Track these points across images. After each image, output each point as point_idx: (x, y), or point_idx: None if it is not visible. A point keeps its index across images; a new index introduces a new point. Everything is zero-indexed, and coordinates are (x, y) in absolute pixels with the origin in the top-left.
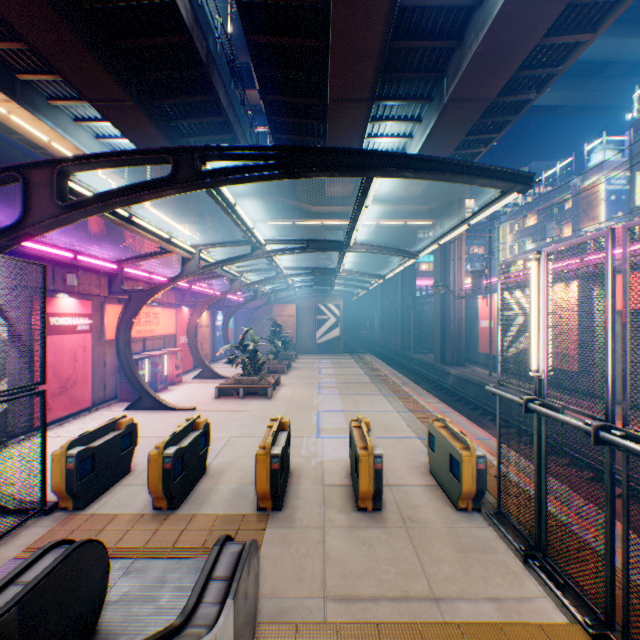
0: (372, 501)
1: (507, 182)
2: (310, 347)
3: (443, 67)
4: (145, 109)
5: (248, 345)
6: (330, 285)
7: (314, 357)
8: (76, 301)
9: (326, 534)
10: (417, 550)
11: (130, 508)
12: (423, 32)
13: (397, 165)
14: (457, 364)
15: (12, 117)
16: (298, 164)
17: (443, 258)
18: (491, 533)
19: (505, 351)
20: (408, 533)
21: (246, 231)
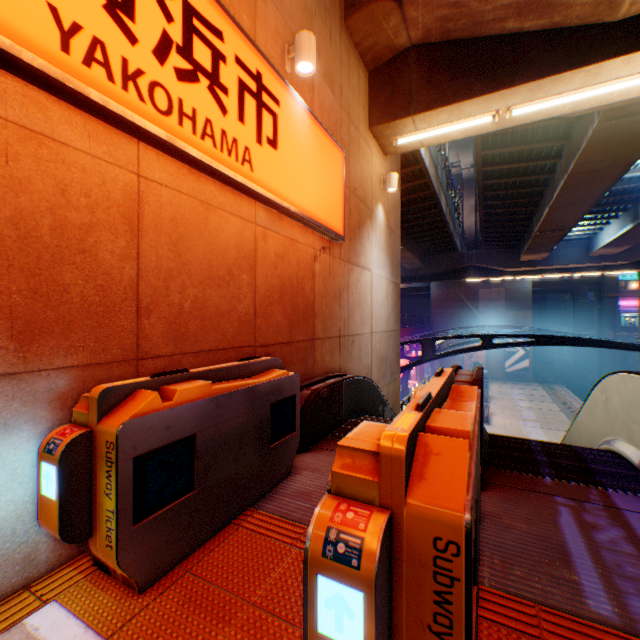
0: None
1: None
2: (497, 374)
3: (636, 196)
4: (405, 245)
5: None
6: None
7: (503, 385)
8: None
9: None
10: None
11: None
12: (615, 190)
13: (591, 343)
14: None
15: None
16: (539, 341)
17: None
18: None
19: None
20: None
21: None
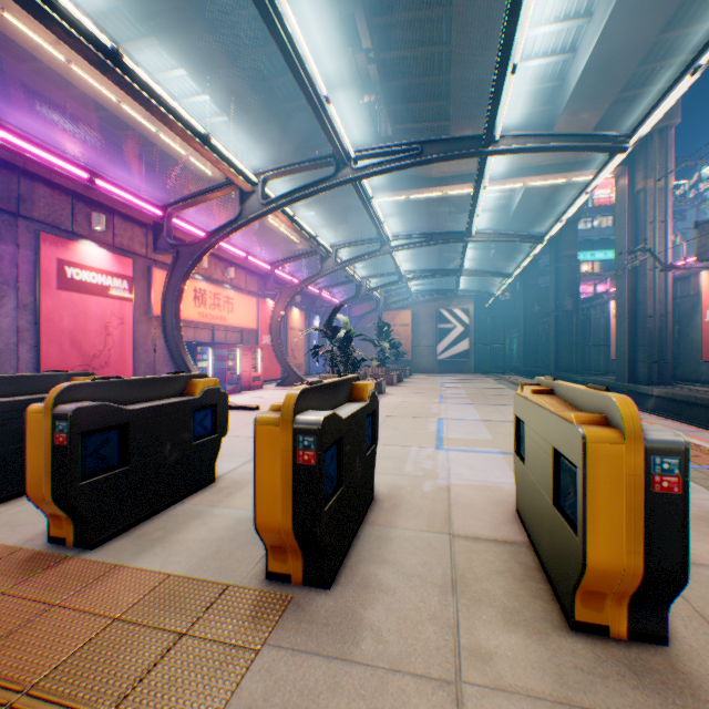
0: (628, 609)
1: None
2: (429, 365)
3: None
4: (209, 26)
5: (337, 330)
6: (456, 274)
7: (434, 375)
8: (108, 254)
9: None
10: None
11: (13, 533)
12: None
13: None
14: (658, 383)
15: (73, 68)
16: None
17: (632, 224)
18: None
19: None
20: None
21: (315, 101)
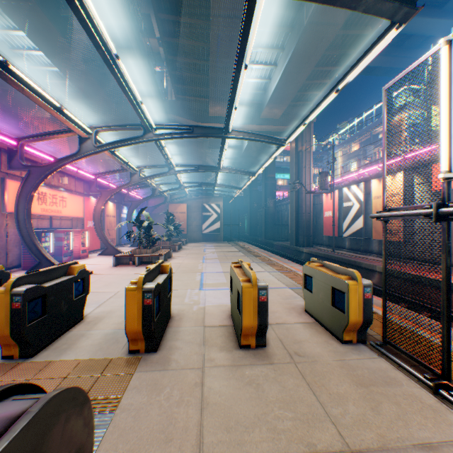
0: (256, 338)
1: (393, 3)
2: (198, 237)
3: None
4: (50, 14)
5: (143, 222)
6: (213, 186)
7: (200, 243)
8: None
9: (205, 376)
10: (313, 388)
11: None
12: None
13: None
14: (307, 245)
15: None
16: None
17: (297, 167)
18: (386, 364)
19: (344, 232)
20: (298, 369)
21: (134, 103)
